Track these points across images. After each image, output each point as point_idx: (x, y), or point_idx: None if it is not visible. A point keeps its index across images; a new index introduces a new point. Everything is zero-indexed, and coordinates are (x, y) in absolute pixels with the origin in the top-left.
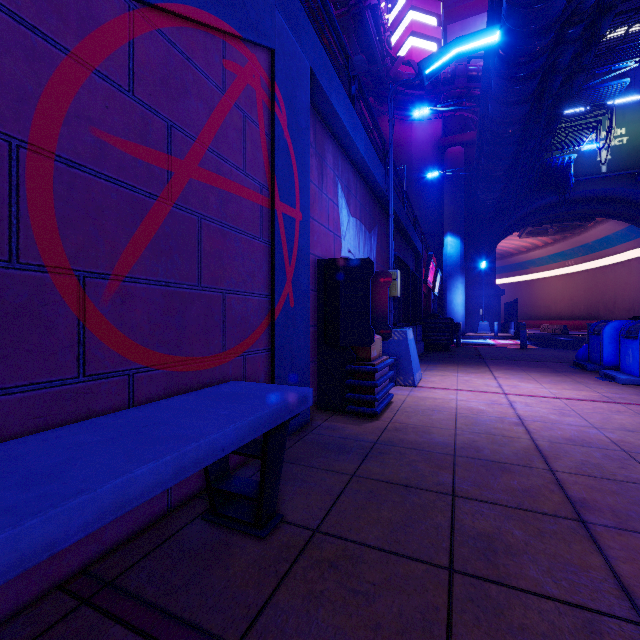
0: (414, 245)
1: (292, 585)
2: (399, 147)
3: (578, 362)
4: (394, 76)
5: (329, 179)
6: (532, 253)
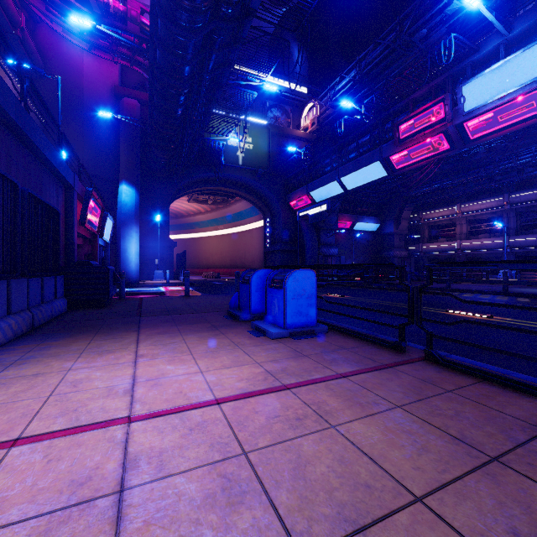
0: (53, 166)
1: None
2: (66, 72)
3: (232, 311)
4: None
5: None
6: (198, 217)
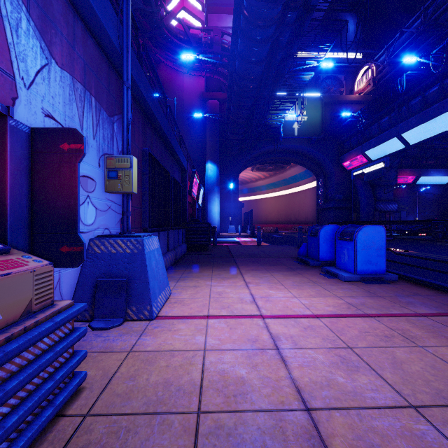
0: (179, 158)
1: None
2: (174, 91)
3: (302, 258)
4: (167, 26)
5: None
6: (258, 182)
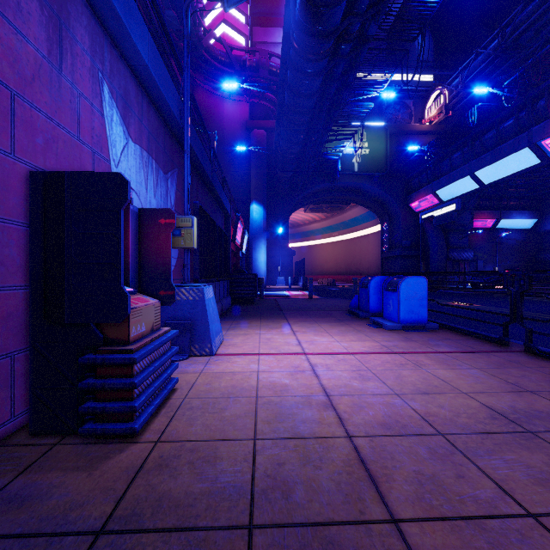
0: (222, 203)
1: None
2: (213, 119)
3: (352, 310)
4: (207, 47)
5: (81, 64)
6: (313, 225)
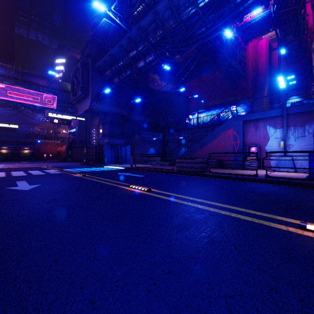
0: None
1: None
2: None
3: None
4: None
5: (261, 128)
6: None
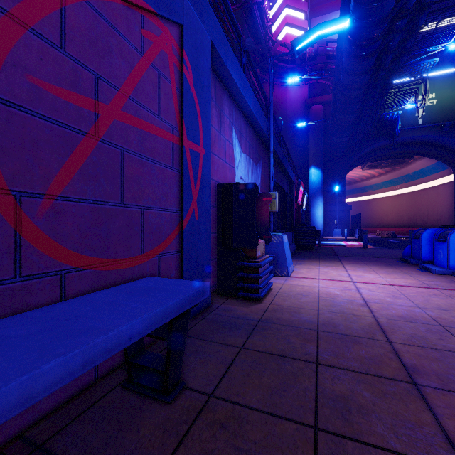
0: (288, 174)
1: (189, 445)
2: (278, 105)
3: (404, 258)
4: (274, 54)
5: (226, 125)
6: (370, 180)
